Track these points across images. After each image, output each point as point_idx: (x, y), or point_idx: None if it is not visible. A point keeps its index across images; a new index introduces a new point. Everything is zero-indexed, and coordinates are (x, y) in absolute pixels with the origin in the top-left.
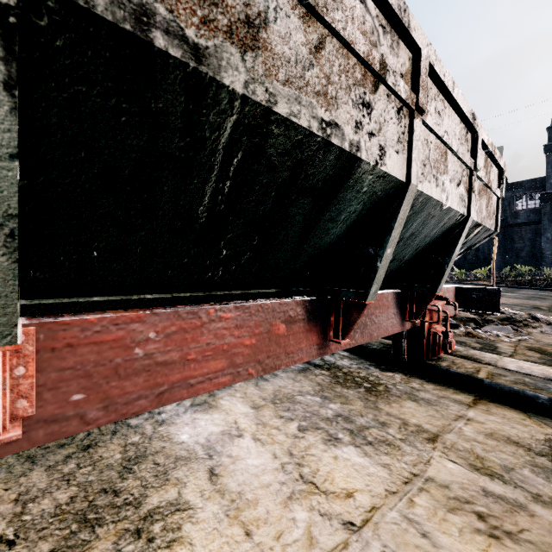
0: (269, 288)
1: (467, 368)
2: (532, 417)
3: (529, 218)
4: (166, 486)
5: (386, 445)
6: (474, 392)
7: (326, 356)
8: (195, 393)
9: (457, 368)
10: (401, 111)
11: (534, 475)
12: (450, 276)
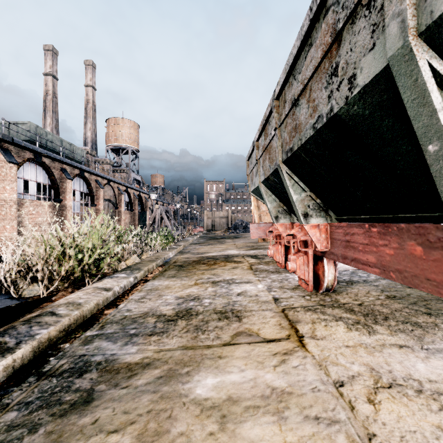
0: (431, 212)
1: None
2: None
3: None
4: (388, 331)
5: None
6: None
7: None
8: (363, 269)
9: None
10: None
11: None
12: None
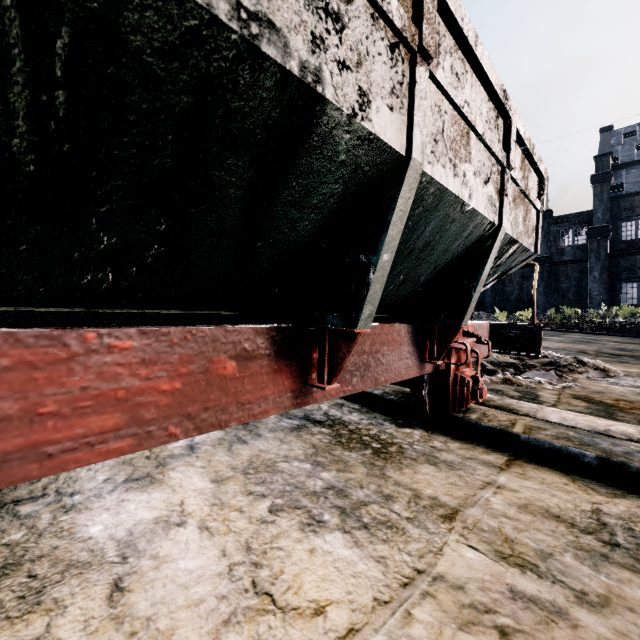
0: (215, 309)
1: (501, 421)
2: (577, 481)
3: (575, 255)
4: (31, 615)
5: (387, 528)
6: (509, 450)
7: (331, 410)
8: (57, 469)
9: (489, 421)
10: (397, 50)
11: (578, 563)
12: (492, 319)
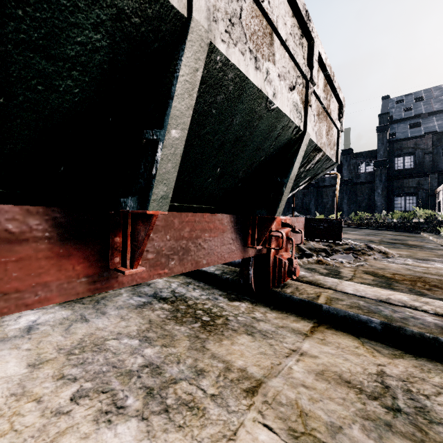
0: None
1: (309, 294)
2: (365, 344)
3: (367, 179)
4: None
5: (188, 410)
6: (314, 318)
7: (179, 288)
8: None
9: (300, 294)
10: None
11: (365, 436)
12: None
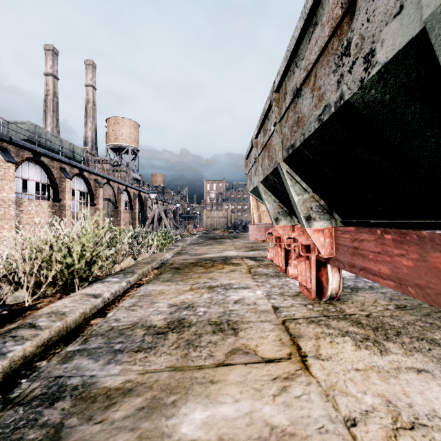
0: None
1: None
2: None
3: None
4: (403, 349)
5: None
6: None
7: None
8: (374, 280)
9: None
10: None
11: None
12: None
